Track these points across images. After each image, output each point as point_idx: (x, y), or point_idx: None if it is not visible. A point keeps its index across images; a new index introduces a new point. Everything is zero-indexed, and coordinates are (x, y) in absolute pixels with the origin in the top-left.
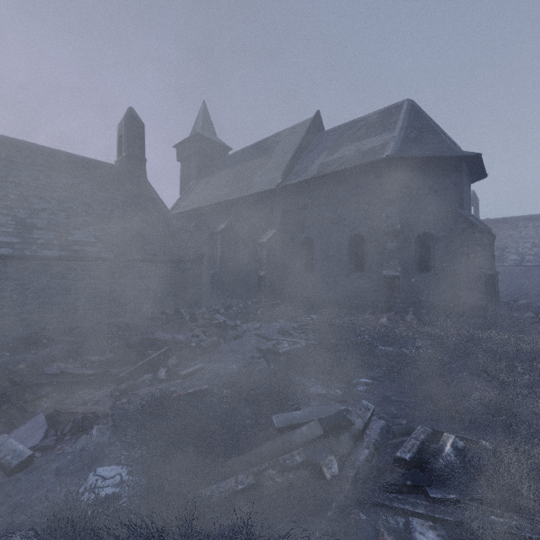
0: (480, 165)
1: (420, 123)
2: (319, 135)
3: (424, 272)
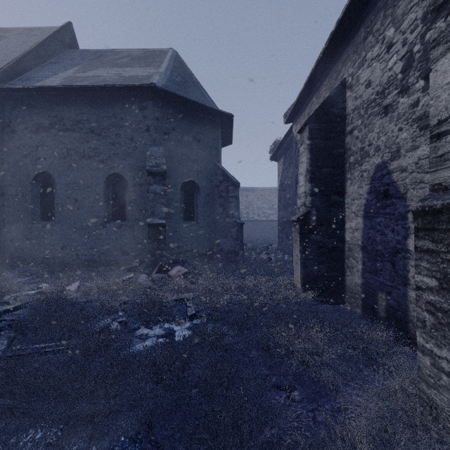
0: (230, 129)
1: (184, 73)
2: (70, 51)
3: (189, 221)
